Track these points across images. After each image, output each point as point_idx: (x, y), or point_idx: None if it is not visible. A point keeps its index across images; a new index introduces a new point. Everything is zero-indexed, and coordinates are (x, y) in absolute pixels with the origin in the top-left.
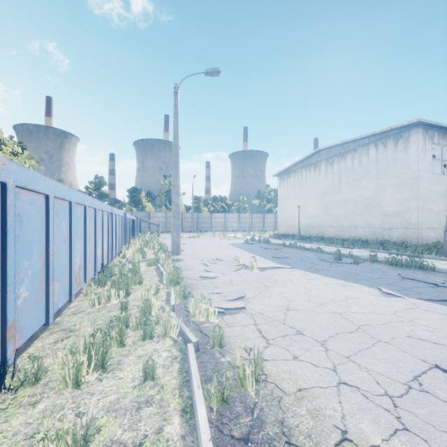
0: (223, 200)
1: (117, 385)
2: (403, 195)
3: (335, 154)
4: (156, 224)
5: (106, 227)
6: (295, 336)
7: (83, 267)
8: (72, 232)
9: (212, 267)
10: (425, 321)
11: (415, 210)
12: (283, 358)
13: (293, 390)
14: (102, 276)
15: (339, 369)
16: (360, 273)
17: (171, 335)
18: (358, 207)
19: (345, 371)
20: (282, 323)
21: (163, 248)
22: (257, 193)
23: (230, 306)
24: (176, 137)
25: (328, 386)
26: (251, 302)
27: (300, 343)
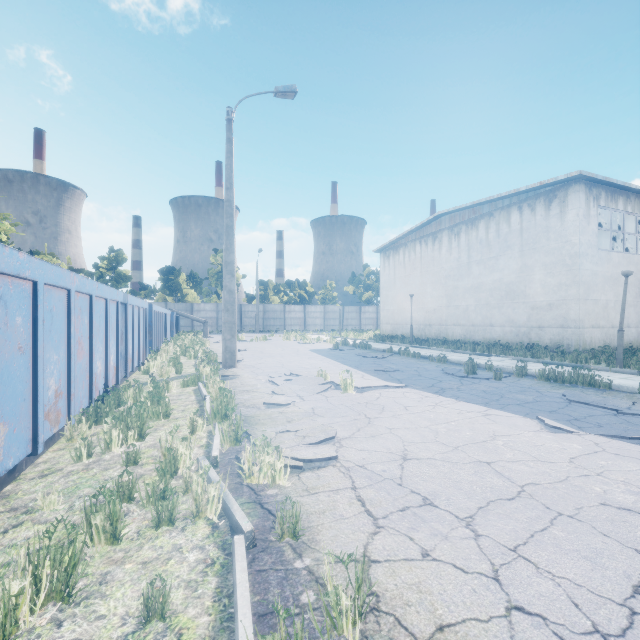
0: (302, 286)
1: (90, 636)
2: (558, 280)
3: (463, 221)
4: (202, 321)
5: (114, 325)
6: (422, 509)
7: (65, 393)
8: (38, 334)
9: (284, 387)
10: (621, 475)
11: (575, 301)
12: (405, 557)
13: (429, 629)
14: (102, 407)
15: (503, 577)
16: (506, 394)
17: (208, 515)
18: (495, 297)
19: (515, 580)
20: (398, 485)
21: (209, 358)
22: (351, 277)
23: (311, 456)
24: (229, 189)
25: (491, 617)
26: (346, 446)
27: (431, 523)
